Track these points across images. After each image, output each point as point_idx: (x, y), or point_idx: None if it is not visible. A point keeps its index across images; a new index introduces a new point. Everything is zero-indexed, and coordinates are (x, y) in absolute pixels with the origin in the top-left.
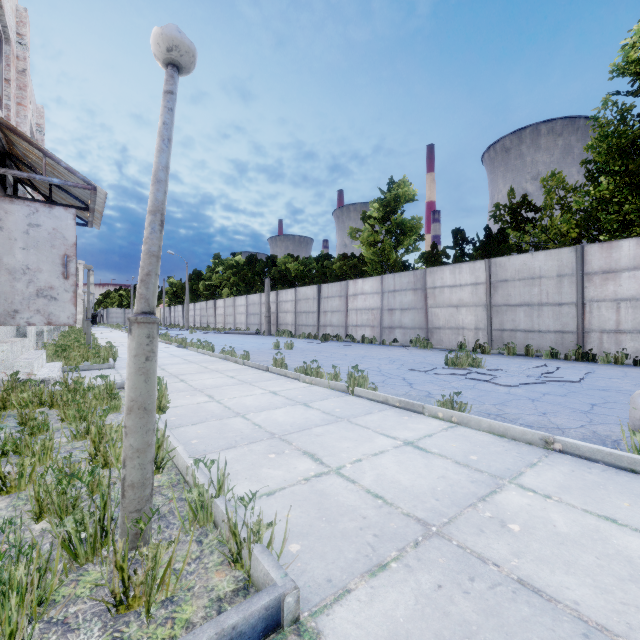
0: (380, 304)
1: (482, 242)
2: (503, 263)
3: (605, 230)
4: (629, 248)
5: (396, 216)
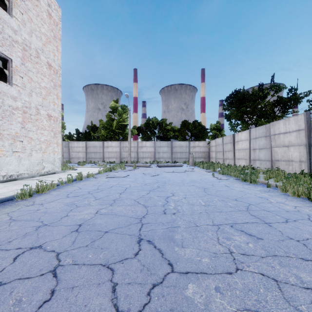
0: None
1: (84, 134)
2: (89, 143)
3: (109, 138)
4: (110, 143)
5: None
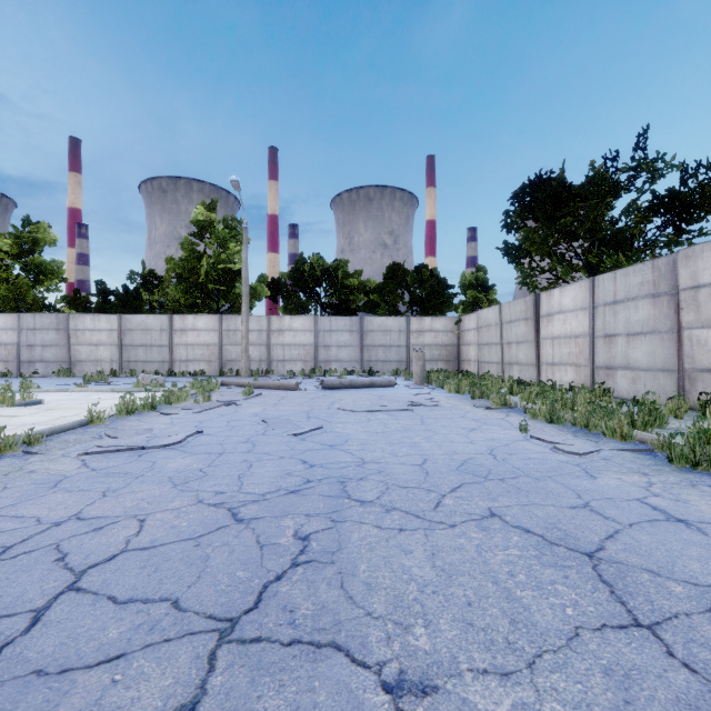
0: (17, 340)
1: (122, 295)
2: (130, 318)
3: (189, 306)
4: (192, 319)
5: (35, 257)
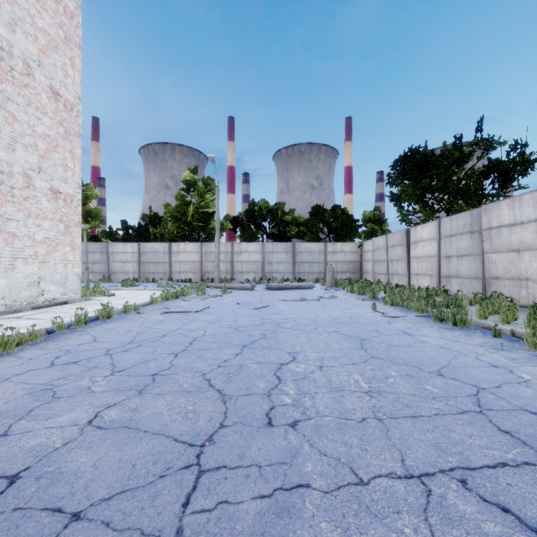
0: None
1: (137, 229)
2: (145, 245)
3: (180, 236)
4: (183, 245)
5: (86, 206)
